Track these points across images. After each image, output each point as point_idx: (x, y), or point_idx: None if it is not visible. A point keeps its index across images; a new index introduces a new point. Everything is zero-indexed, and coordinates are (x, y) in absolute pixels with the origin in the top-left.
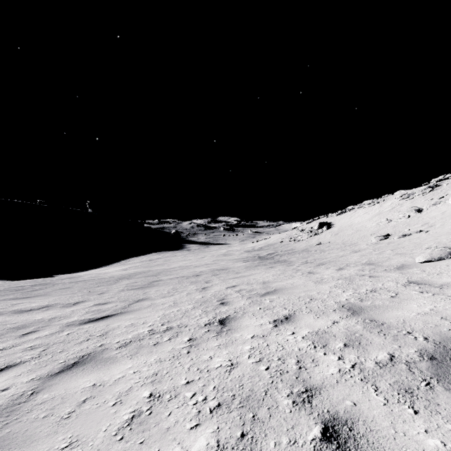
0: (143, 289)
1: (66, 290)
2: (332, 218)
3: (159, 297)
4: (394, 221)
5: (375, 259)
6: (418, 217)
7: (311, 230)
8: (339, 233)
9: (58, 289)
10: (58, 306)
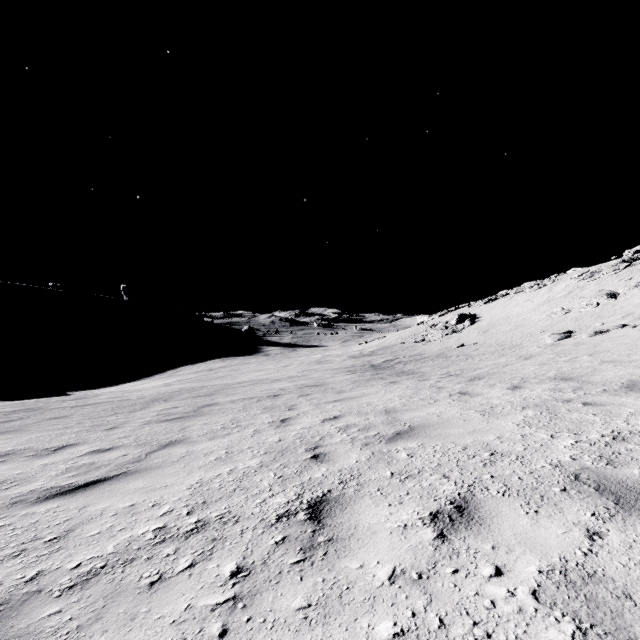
0: (183, 420)
1: (58, 422)
2: (478, 309)
3: (205, 437)
4: (574, 312)
5: (570, 371)
6: (614, 305)
7: (446, 325)
8: (489, 330)
9: (47, 419)
10: (25, 454)
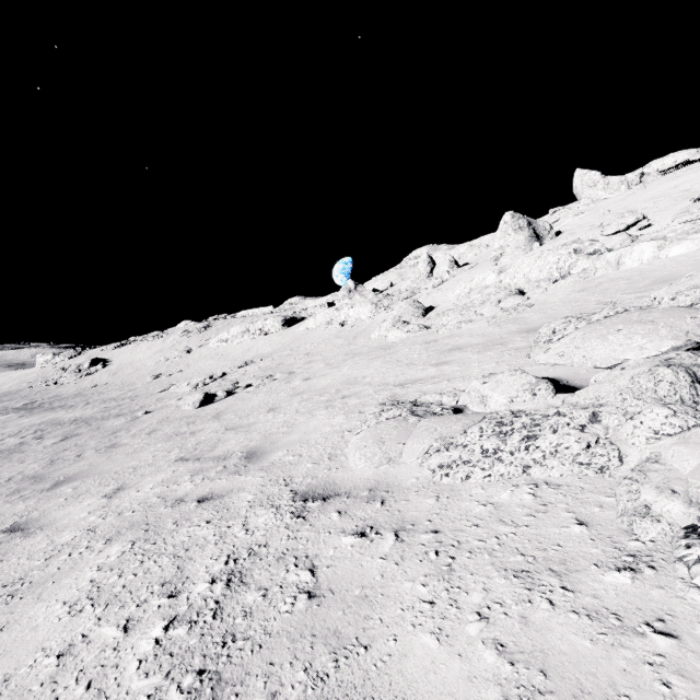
0: None
1: None
2: (110, 353)
3: None
4: (170, 360)
5: (141, 394)
6: (187, 358)
7: (79, 368)
8: (118, 373)
9: None
10: None
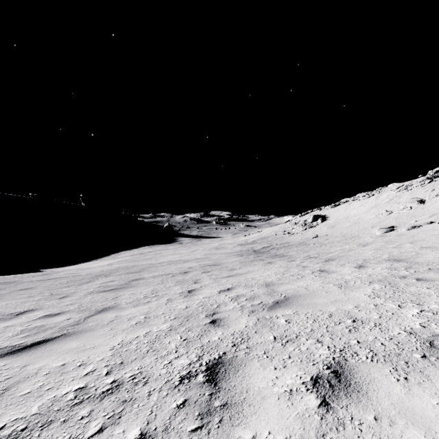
0: (116, 291)
1: (25, 292)
2: (326, 211)
3: (131, 304)
4: (395, 213)
5: (399, 254)
6: (423, 208)
7: (305, 222)
8: (335, 226)
9: (18, 290)
10: None
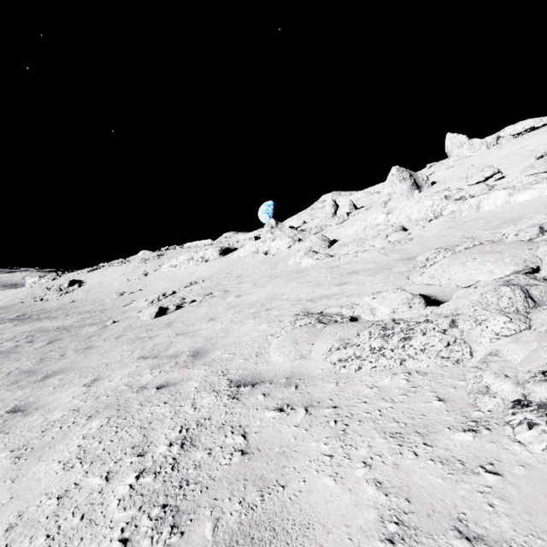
0: None
1: None
2: (84, 275)
3: None
4: (132, 282)
5: (109, 308)
6: (145, 279)
7: (60, 288)
8: (91, 291)
9: None
10: None
